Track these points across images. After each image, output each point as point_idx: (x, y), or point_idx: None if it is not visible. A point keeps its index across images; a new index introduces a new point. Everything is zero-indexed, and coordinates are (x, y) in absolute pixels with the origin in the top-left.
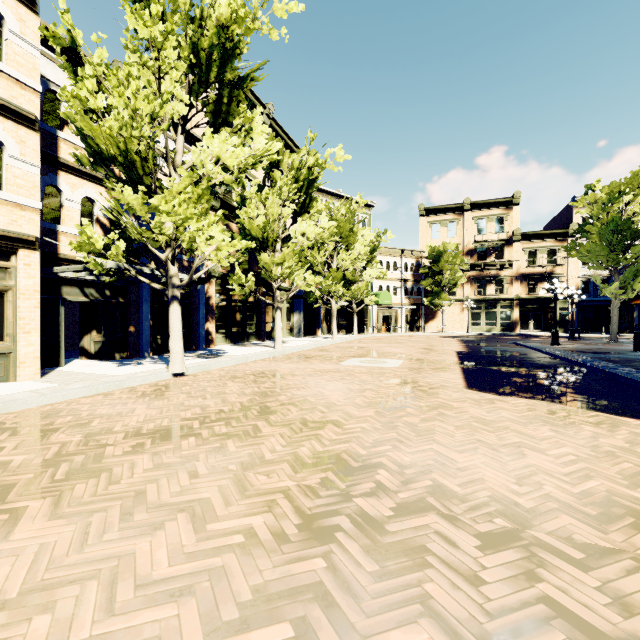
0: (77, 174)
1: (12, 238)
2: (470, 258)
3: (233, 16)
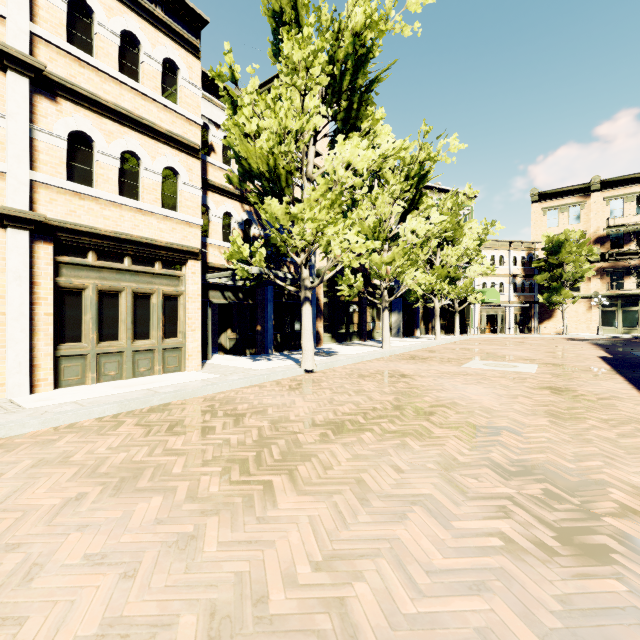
0: (220, 193)
1: (184, 251)
2: (600, 247)
3: (366, 22)
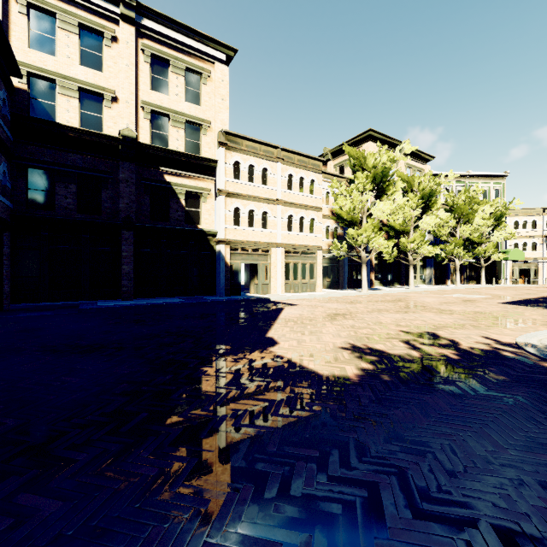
0: (325, 218)
1: (316, 248)
2: None
3: (388, 158)
